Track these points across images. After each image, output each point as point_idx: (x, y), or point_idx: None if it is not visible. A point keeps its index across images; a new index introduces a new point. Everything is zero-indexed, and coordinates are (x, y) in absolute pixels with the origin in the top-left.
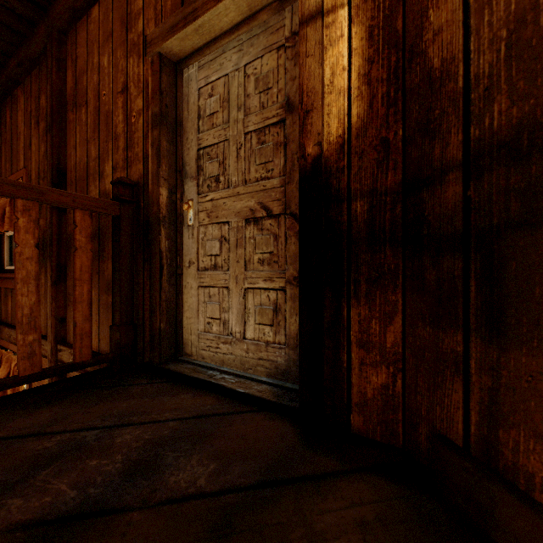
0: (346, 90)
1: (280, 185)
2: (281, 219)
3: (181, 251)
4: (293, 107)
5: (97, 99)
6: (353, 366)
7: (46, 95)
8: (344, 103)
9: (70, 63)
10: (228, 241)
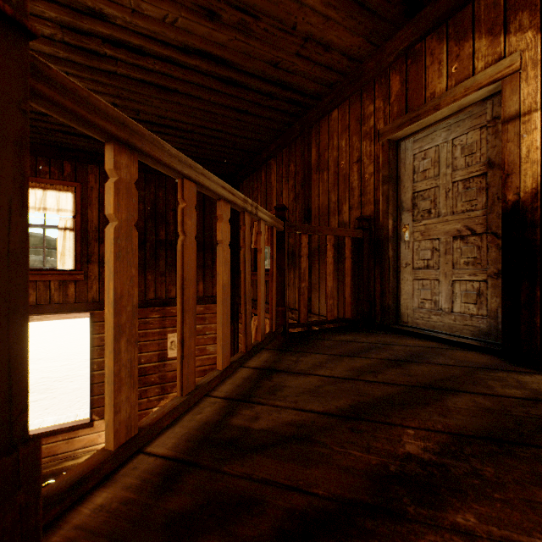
0: (539, 161)
1: (482, 214)
2: (483, 236)
3: (399, 257)
4: (494, 165)
5: (336, 166)
6: None
7: (294, 164)
8: (537, 169)
9: (314, 144)
10: (438, 250)
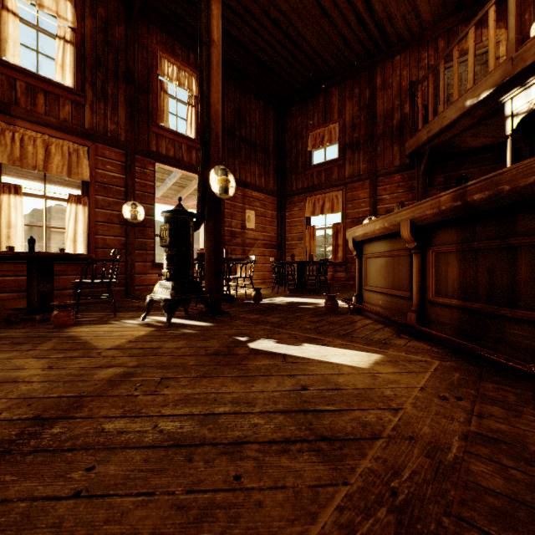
0: None
1: None
2: None
3: None
4: None
5: (399, 86)
6: None
7: (359, 88)
8: None
9: (379, 75)
10: None
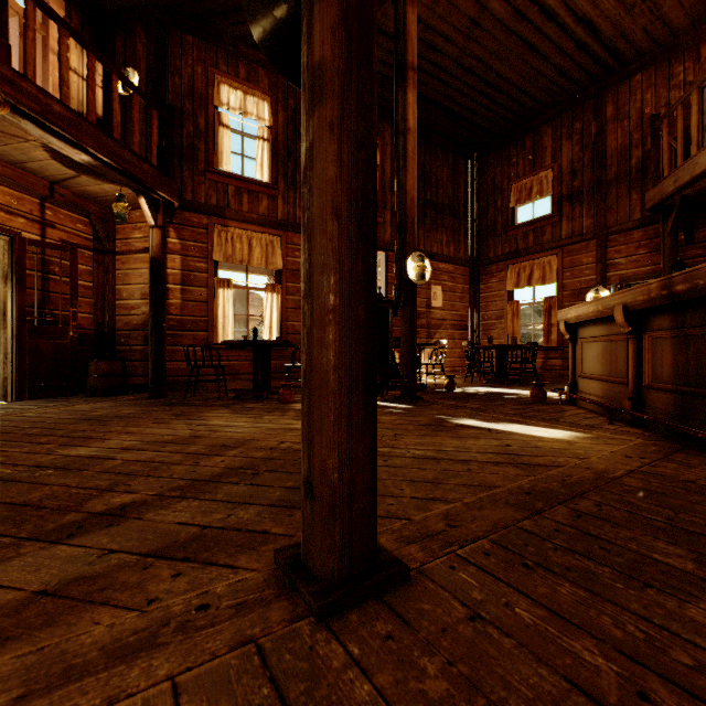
0: None
1: None
2: None
3: None
4: None
5: (639, 114)
6: None
7: (580, 123)
8: None
9: (610, 103)
10: None
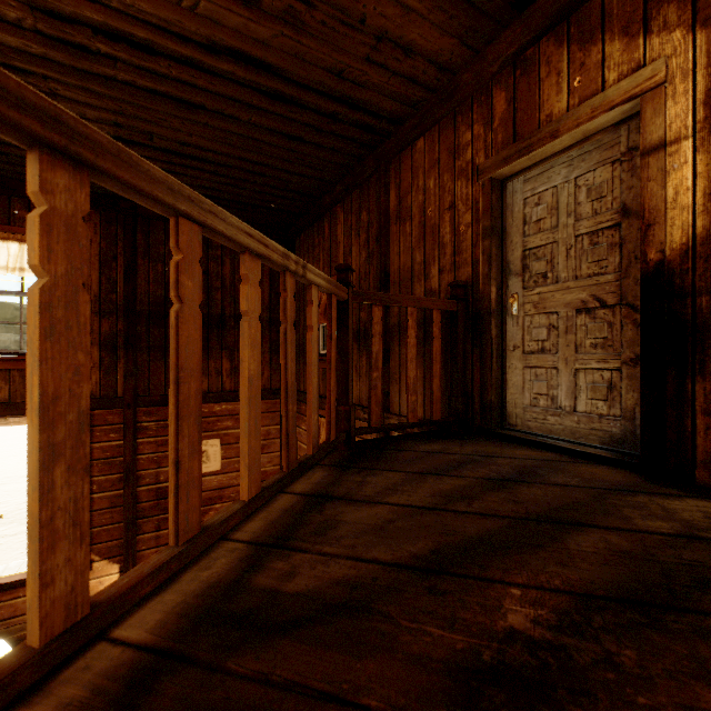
0: (690, 206)
1: (614, 280)
2: (615, 309)
3: (505, 337)
4: (630, 212)
5: (422, 215)
6: (697, 431)
7: (367, 212)
8: (687, 217)
9: (393, 185)
10: (556, 328)
